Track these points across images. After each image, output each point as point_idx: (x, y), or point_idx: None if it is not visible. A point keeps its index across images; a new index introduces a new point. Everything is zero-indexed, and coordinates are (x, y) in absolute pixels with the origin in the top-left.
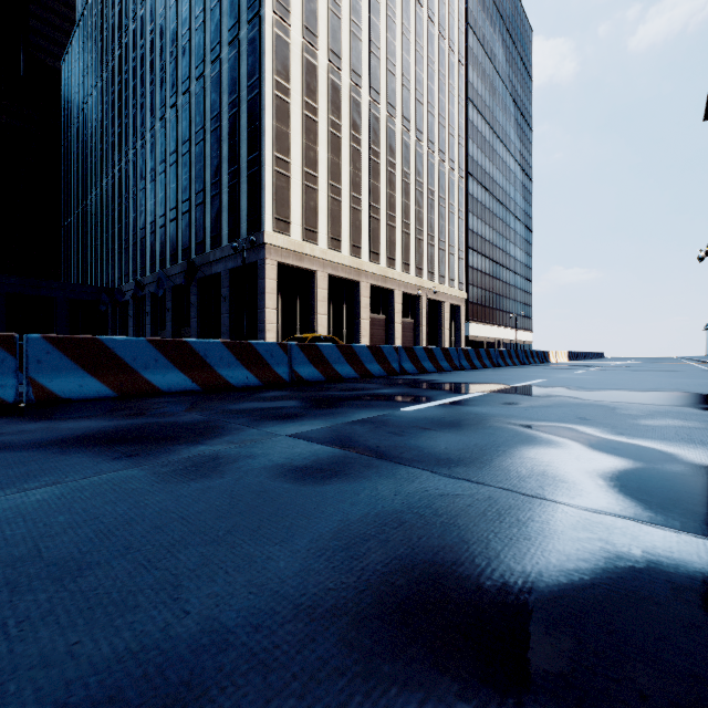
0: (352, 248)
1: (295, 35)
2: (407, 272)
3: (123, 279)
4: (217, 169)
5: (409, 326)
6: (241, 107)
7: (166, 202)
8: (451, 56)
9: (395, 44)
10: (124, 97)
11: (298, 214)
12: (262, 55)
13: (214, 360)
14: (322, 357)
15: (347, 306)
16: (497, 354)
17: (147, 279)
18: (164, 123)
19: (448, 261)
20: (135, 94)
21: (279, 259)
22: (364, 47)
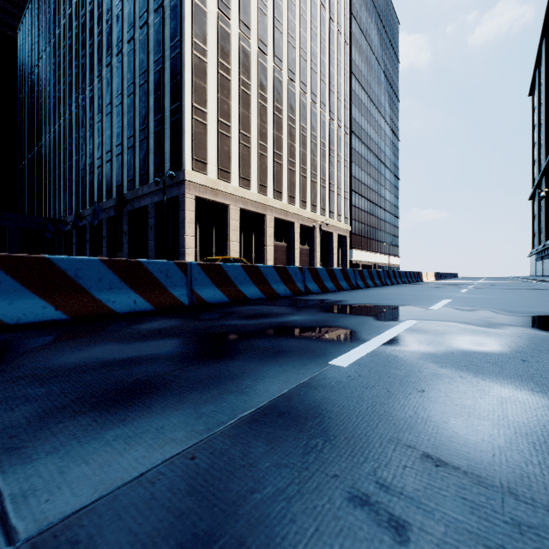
0: (259, 187)
1: (212, 6)
2: (304, 208)
3: (67, 211)
4: (145, 118)
5: (306, 252)
6: (165, 65)
7: (102, 147)
8: (339, 37)
9: (294, 22)
10: (68, 59)
11: (213, 156)
12: (183, 20)
13: (89, 281)
14: (226, 278)
15: (256, 235)
16: (385, 274)
17: (87, 211)
18: (101, 80)
19: (336, 200)
20: (77, 56)
21: (197, 194)
22: (269, 21)
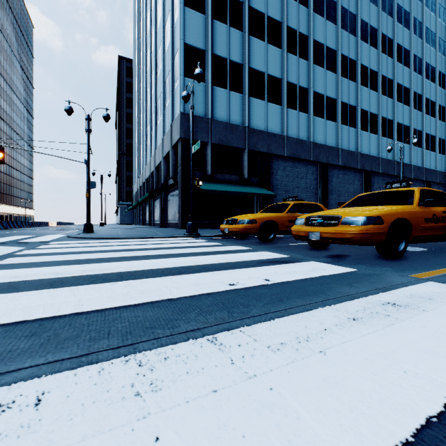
0: None
1: None
2: None
3: None
4: None
5: None
6: None
7: None
8: None
9: None
10: None
11: None
12: None
13: None
14: None
15: None
16: (31, 223)
17: None
18: None
19: None
20: None
21: None
22: None
